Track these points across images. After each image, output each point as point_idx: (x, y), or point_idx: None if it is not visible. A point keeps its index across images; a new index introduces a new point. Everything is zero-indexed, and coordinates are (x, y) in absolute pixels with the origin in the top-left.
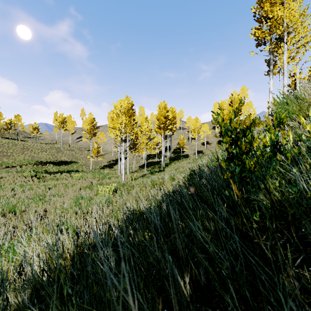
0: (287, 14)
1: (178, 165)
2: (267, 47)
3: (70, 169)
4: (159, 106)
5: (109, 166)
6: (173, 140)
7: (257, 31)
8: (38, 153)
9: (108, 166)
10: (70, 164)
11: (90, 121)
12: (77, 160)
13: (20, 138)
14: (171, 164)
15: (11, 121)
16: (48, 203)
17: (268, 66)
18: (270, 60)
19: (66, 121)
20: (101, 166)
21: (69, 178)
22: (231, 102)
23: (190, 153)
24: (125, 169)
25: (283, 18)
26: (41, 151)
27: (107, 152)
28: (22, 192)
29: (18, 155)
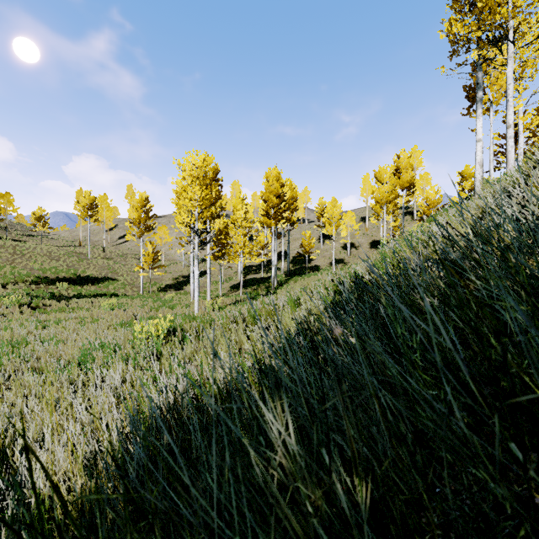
0: None
1: (302, 285)
2: (474, 53)
3: (101, 292)
4: (266, 176)
5: (175, 287)
6: (292, 240)
7: (455, 23)
8: (42, 263)
9: (173, 287)
10: (102, 284)
11: (139, 203)
12: (116, 275)
13: (13, 236)
14: (288, 282)
15: None
16: (26, 360)
17: (469, 98)
18: (478, 80)
19: (97, 204)
20: (161, 287)
21: (95, 308)
22: (396, 170)
23: (322, 263)
24: (205, 291)
25: None
26: (48, 259)
27: (173, 262)
28: None
29: (3, 266)
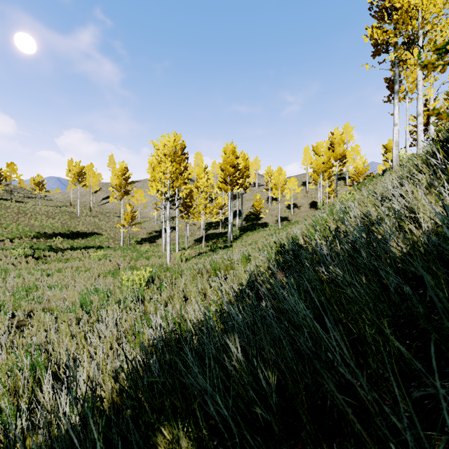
0: (425, 2)
1: (253, 239)
2: (391, 55)
3: (89, 245)
4: (224, 150)
5: (149, 240)
6: (245, 201)
7: (376, 31)
8: (41, 221)
9: (147, 240)
10: (90, 238)
11: (120, 172)
12: (100, 230)
13: (16, 198)
14: (242, 237)
15: (1, 172)
16: (38, 302)
17: (389, 88)
18: (395, 76)
19: (85, 172)
20: (138, 240)
21: (85, 258)
22: (330, 145)
23: (270, 220)
24: (174, 244)
25: (417, 8)
26: (45, 217)
27: (147, 220)
28: (2, 281)
29: (9, 224)
